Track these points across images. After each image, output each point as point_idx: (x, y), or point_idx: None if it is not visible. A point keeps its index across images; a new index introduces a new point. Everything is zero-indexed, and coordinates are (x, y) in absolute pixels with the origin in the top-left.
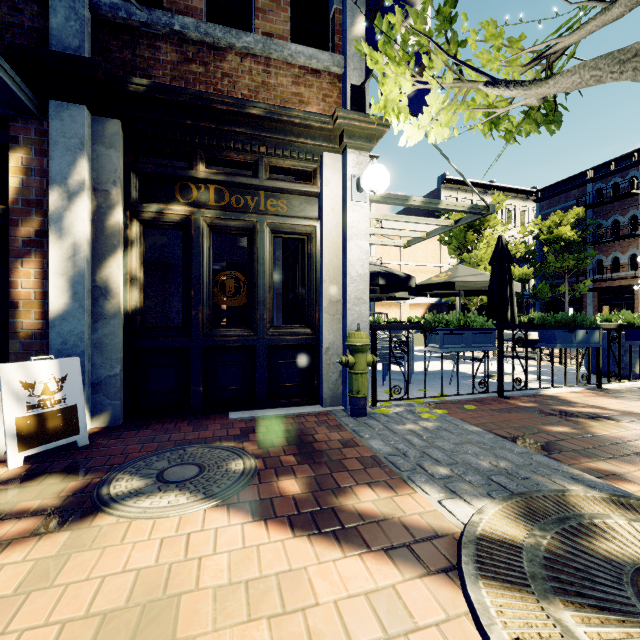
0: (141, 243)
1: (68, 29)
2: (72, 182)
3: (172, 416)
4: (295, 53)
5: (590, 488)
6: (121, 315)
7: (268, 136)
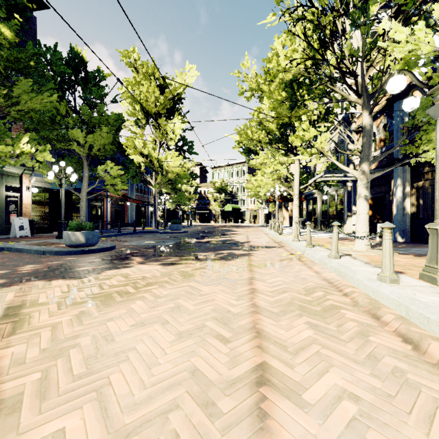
0: (415, 194)
1: (396, 151)
2: (396, 185)
3: (419, 243)
4: None
5: (402, 252)
6: (408, 214)
7: None
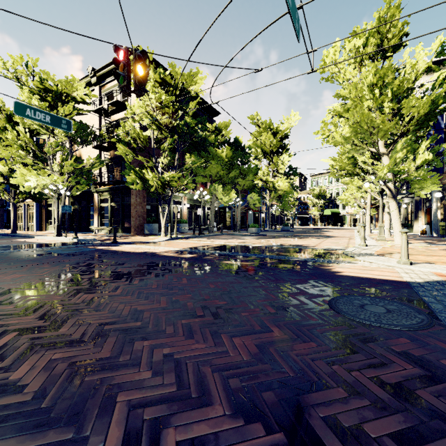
0: (443, 208)
1: None
2: (433, 202)
3: None
4: (445, 169)
5: None
6: (439, 220)
7: (444, 186)
